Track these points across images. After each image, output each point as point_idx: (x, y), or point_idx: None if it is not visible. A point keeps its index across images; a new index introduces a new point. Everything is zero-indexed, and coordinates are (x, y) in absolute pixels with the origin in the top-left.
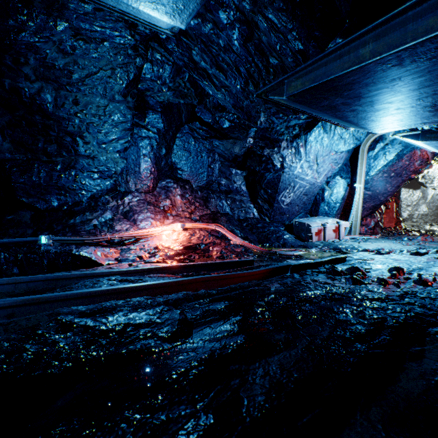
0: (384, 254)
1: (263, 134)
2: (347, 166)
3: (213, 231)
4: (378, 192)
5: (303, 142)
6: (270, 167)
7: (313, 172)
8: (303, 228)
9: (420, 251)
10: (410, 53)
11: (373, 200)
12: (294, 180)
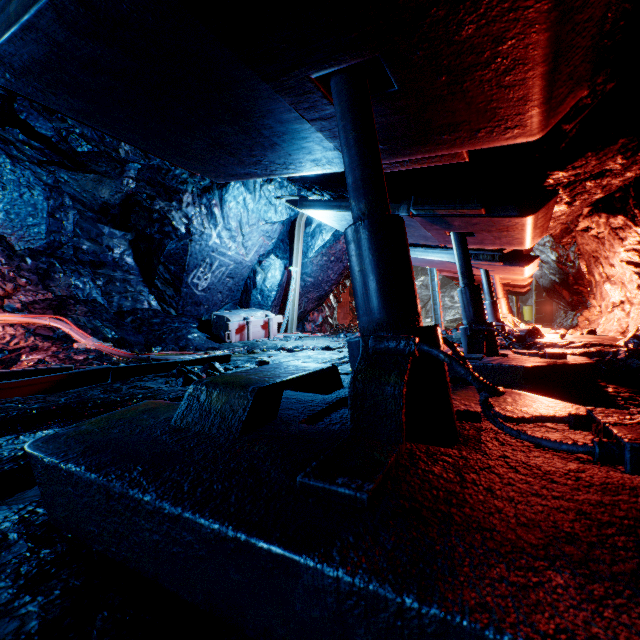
0: (296, 351)
1: (153, 176)
2: (285, 243)
3: (42, 328)
4: (321, 280)
5: (218, 199)
6: (170, 230)
7: (239, 245)
8: (222, 325)
9: (337, 346)
10: (56, 28)
11: (317, 290)
12: (211, 254)
